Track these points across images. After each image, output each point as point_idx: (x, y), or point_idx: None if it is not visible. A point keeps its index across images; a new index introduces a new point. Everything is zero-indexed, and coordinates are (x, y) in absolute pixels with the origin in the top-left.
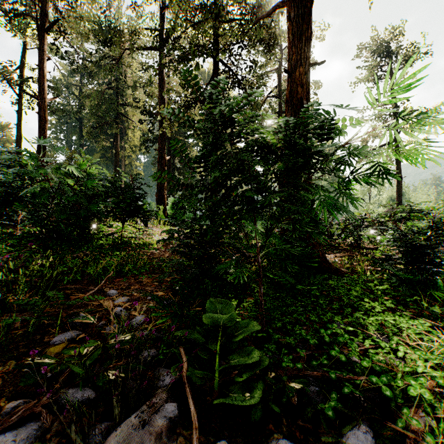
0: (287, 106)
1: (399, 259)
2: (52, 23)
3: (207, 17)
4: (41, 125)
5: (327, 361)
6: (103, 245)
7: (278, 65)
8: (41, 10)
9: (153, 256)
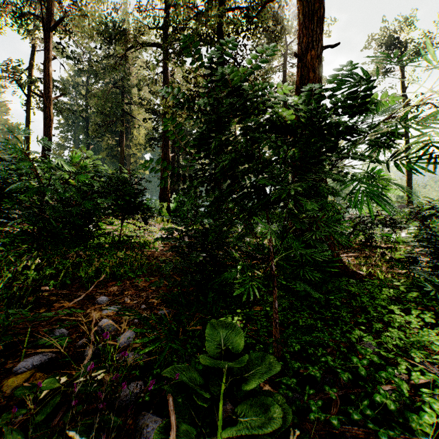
0: (297, 93)
1: (429, 262)
2: (57, 22)
3: (211, 5)
4: (46, 123)
5: (371, 411)
6: (101, 244)
7: (283, 60)
8: (46, 9)
9: (153, 256)
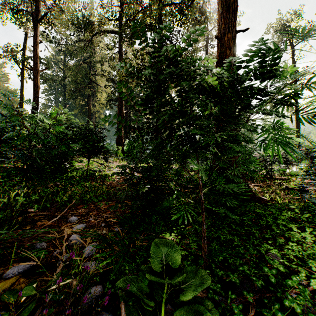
0: (217, 65)
1: None
2: (42, 16)
3: (153, 2)
4: (35, 89)
5: (282, 314)
6: (73, 177)
7: (206, 42)
8: (35, 7)
9: (111, 185)
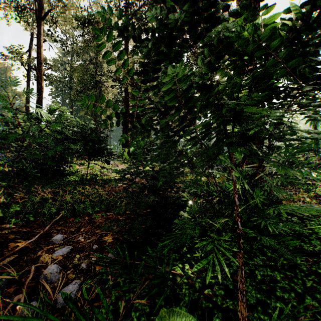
0: None
1: None
2: (46, 14)
3: None
4: (38, 89)
5: None
6: (71, 182)
7: None
8: (39, 5)
9: (113, 191)
